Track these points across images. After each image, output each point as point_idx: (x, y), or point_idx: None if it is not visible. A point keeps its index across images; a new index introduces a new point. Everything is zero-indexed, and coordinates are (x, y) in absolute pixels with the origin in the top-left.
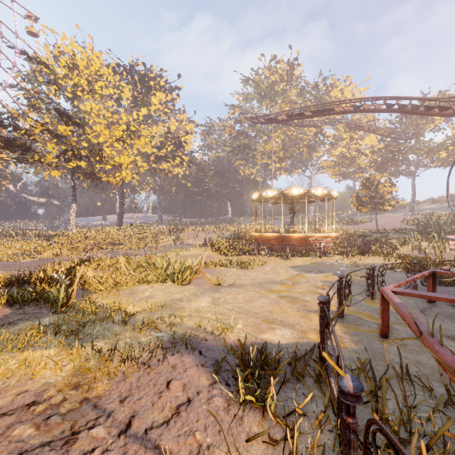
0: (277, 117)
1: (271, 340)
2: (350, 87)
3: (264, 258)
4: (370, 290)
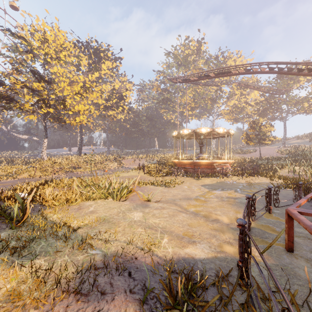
0: (190, 78)
1: (193, 254)
2: (241, 58)
3: (182, 178)
4: (268, 206)
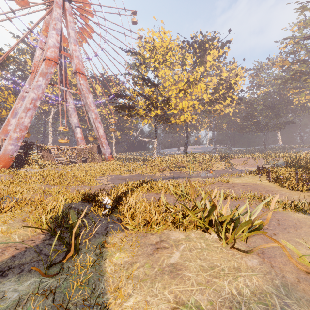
0: None
1: None
2: None
3: None
4: None
